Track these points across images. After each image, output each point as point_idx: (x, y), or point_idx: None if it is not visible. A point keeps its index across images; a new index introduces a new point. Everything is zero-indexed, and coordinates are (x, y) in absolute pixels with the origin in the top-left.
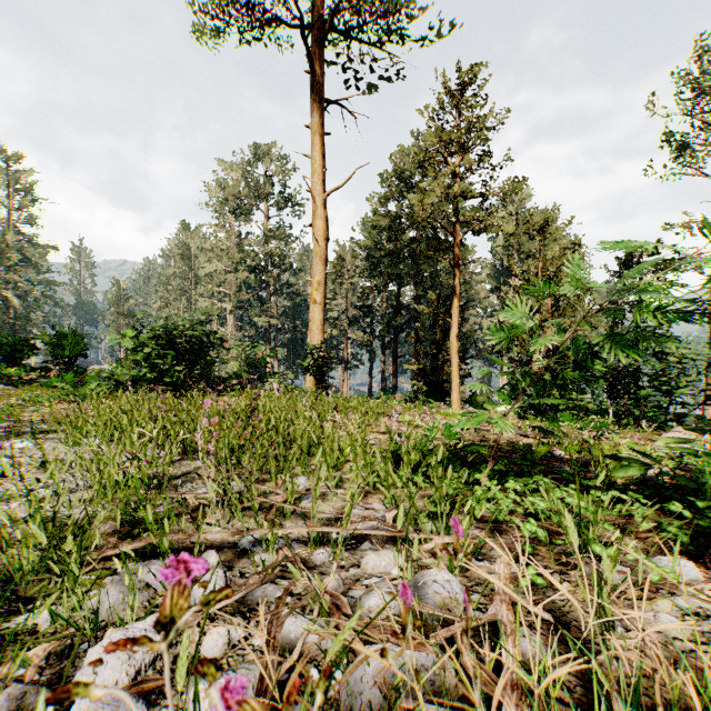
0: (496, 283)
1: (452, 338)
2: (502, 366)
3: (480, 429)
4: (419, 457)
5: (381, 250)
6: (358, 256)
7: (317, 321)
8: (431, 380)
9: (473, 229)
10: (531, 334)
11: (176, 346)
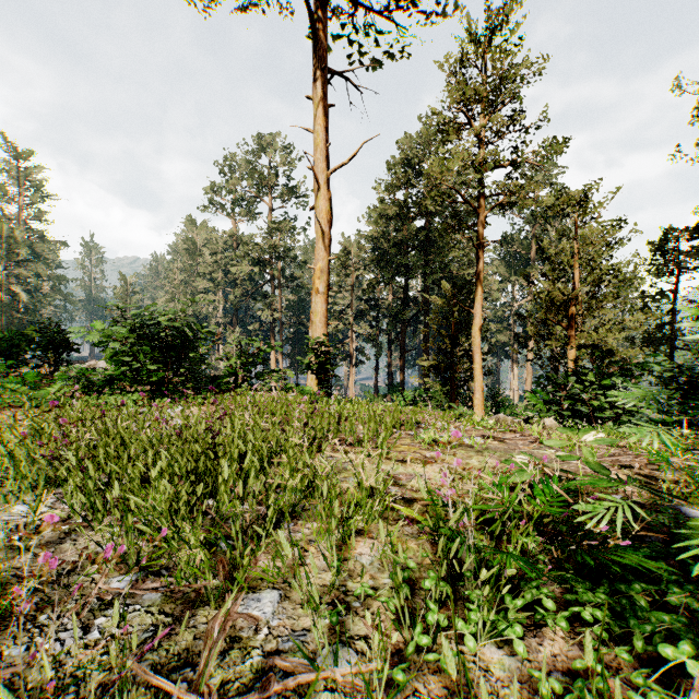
0: (506, 275)
1: (475, 331)
2: (513, 360)
3: (562, 470)
4: (478, 531)
5: (388, 241)
6: (364, 247)
7: (319, 313)
8: (445, 378)
9: (501, 203)
10: (566, 327)
11: (160, 340)
